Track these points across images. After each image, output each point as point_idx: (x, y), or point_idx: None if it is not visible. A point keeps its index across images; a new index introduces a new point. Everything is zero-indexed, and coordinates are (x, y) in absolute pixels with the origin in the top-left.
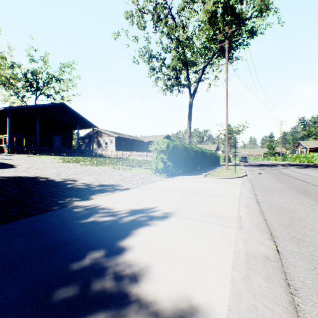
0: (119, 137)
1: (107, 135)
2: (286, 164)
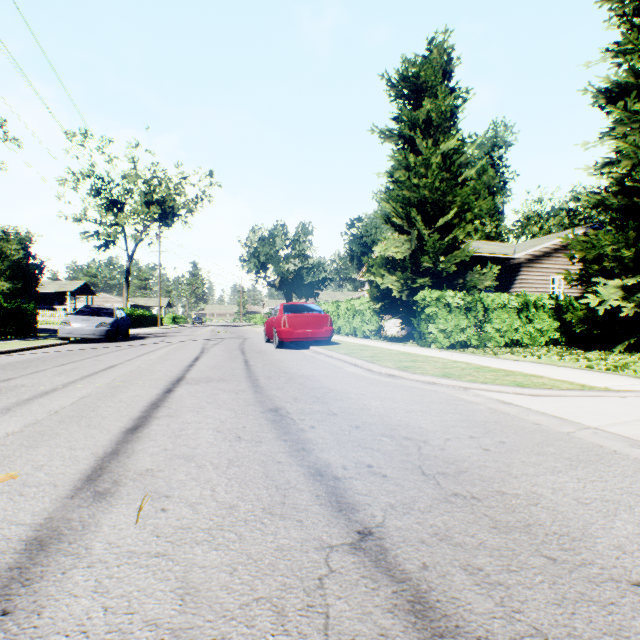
0: None
1: None
2: None
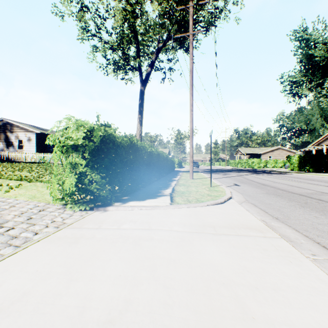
0: (44, 134)
1: (22, 130)
2: (234, 169)
